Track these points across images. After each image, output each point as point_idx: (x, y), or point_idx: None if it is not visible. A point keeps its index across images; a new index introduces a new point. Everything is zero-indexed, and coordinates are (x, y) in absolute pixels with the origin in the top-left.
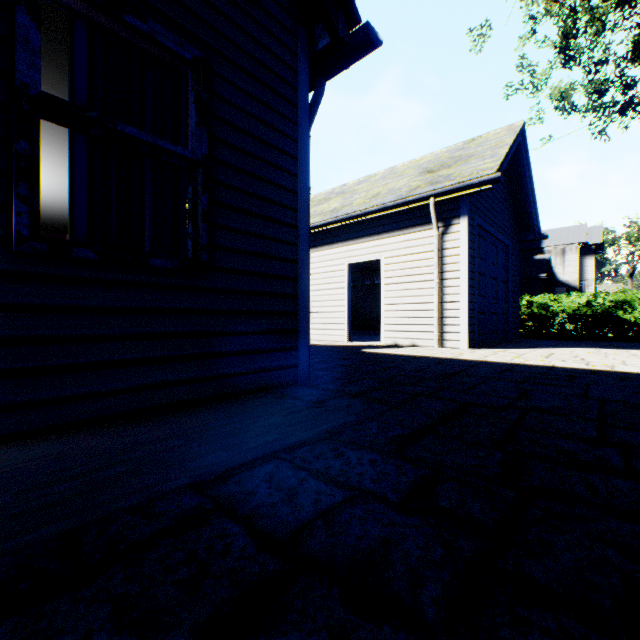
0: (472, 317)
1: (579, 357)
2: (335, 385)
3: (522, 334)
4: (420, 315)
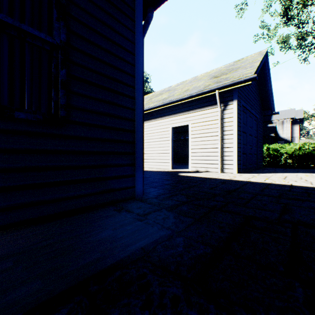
0: (239, 156)
1: (303, 179)
2: (158, 199)
3: (264, 165)
4: (210, 155)
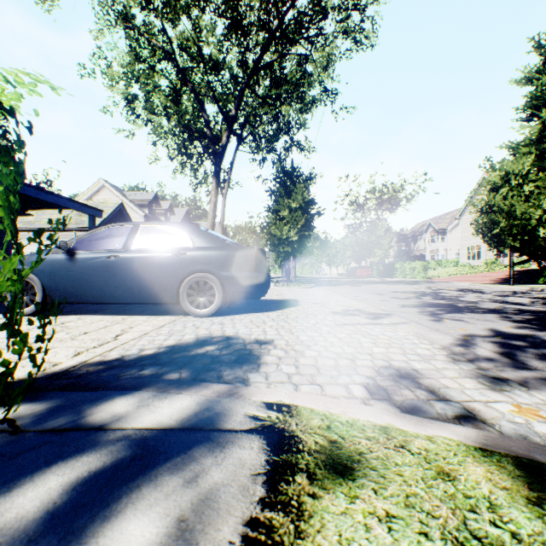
0: None
1: None
2: None
3: None
4: None
